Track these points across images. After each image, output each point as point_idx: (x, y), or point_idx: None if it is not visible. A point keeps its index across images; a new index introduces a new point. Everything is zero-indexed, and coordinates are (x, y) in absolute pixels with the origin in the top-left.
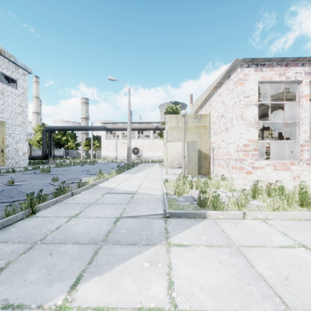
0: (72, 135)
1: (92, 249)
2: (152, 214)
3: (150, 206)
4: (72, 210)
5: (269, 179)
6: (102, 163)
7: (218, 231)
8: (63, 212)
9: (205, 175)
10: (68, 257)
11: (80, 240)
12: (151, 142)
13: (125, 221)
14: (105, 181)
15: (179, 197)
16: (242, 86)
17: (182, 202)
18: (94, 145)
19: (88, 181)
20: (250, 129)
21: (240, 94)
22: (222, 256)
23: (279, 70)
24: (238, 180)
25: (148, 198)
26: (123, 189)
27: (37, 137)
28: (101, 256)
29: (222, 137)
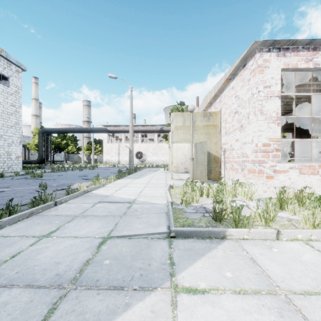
0: (73, 138)
1: (49, 300)
2: (152, 232)
3: (150, 221)
4: (47, 226)
5: (294, 184)
6: (103, 168)
7: (247, 261)
8: (34, 229)
9: (215, 181)
10: (1, 320)
11: (38, 279)
12: (155, 145)
13: (114, 244)
14: (101, 187)
15: (186, 207)
16: (261, 74)
17: (192, 215)
18: (96, 149)
19: (79, 187)
20: (272, 125)
21: (259, 84)
22: (267, 317)
23: (305, 55)
24: (256, 186)
25: (149, 208)
26: (119, 197)
27: (35, 140)
28: (60, 317)
29: (236, 137)
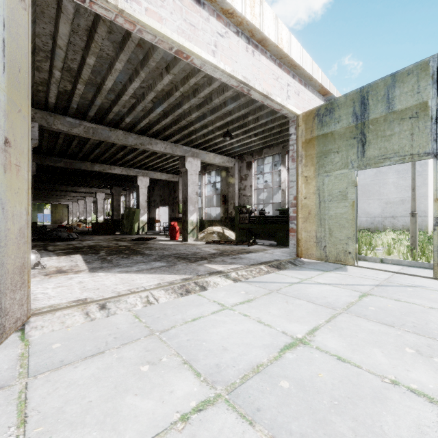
0: None
1: None
2: None
3: None
4: None
5: None
6: None
7: None
8: None
9: (297, 263)
10: None
11: None
12: None
13: None
14: None
15: None
16: None
17: None
18: None
19: None
20: None
21: None
22: None
23: None
24: None
25: None
26: None
27: None
28: None
29: None
